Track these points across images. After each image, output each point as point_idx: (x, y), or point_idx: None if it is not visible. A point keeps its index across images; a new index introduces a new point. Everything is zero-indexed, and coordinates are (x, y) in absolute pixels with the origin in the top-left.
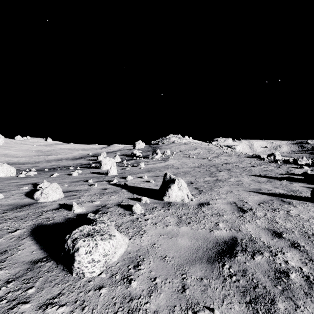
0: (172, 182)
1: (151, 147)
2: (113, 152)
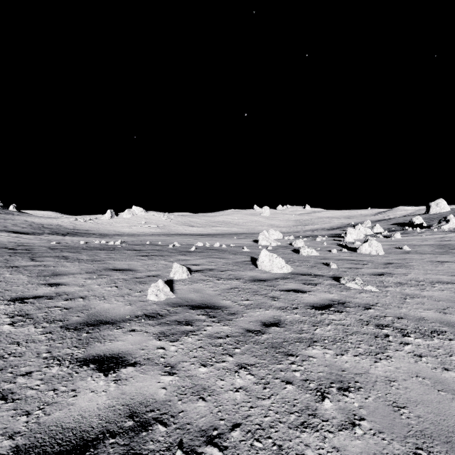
0: (366, 242)
1: None
2: (385, 221)
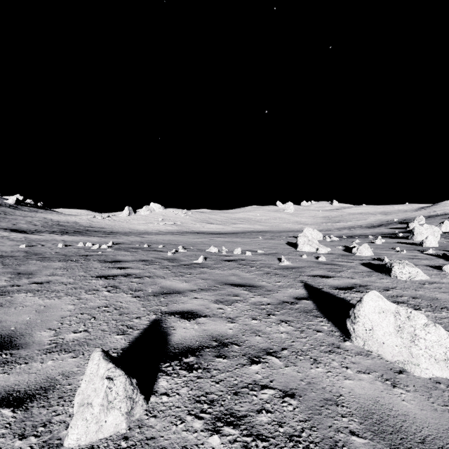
0: None
1: None
2: (440, 216)
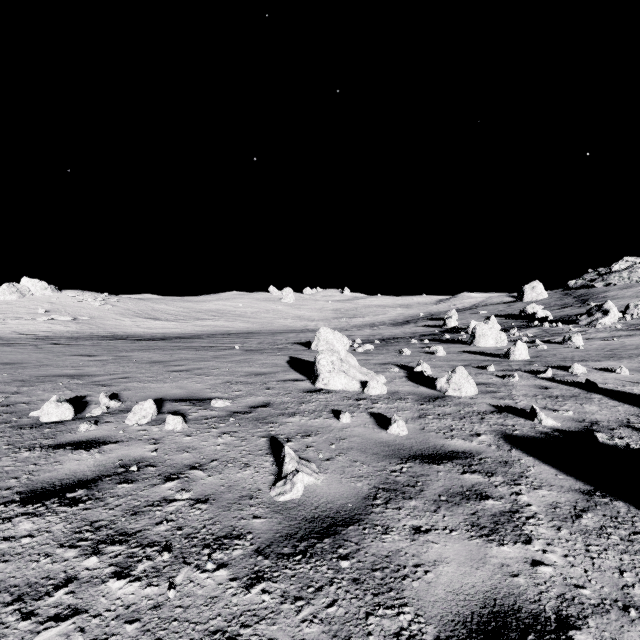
0: None
1: (570, 297)
2: (469, 311)
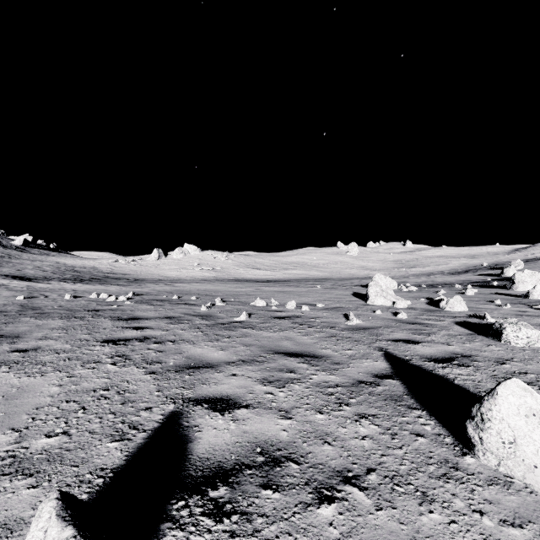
0: None
1: None
2: None
